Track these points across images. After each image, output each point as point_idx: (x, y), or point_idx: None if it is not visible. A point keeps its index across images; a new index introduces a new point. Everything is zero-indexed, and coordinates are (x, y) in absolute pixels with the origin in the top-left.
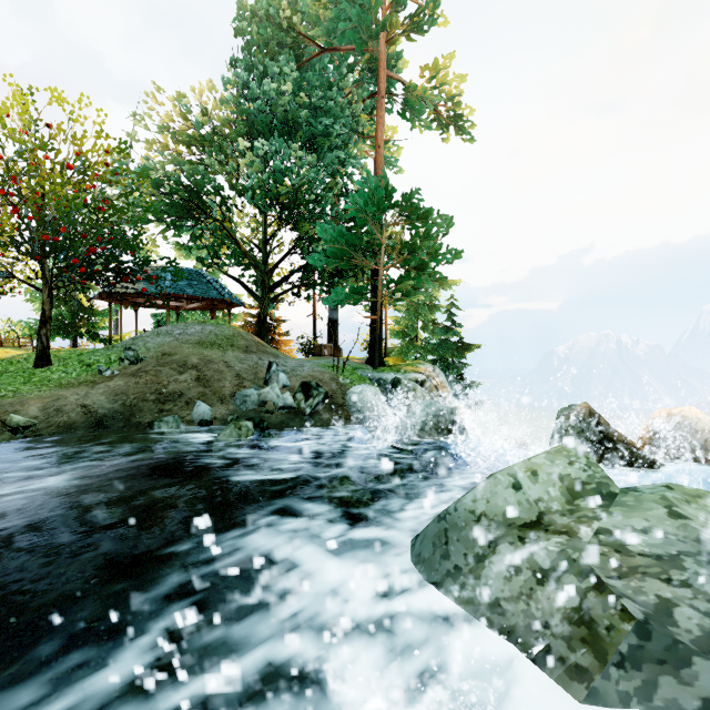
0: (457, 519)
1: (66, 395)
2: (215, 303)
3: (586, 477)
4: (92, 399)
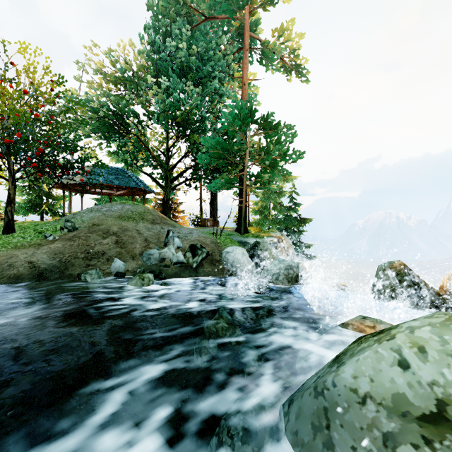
0: (337, 397)
1: (17, 254)
2: (134, 190)
3: None
4: (37, 257)
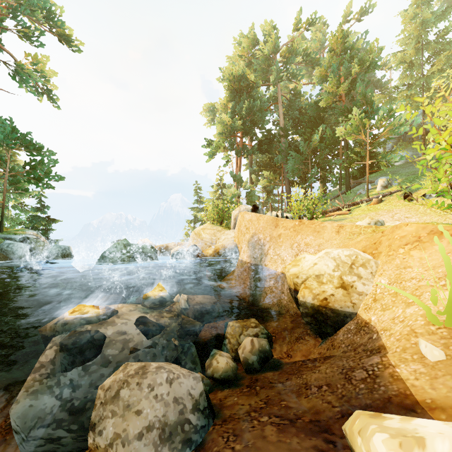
0: (106, 253)
1: None
2: None
3: (127, 243)
4: None
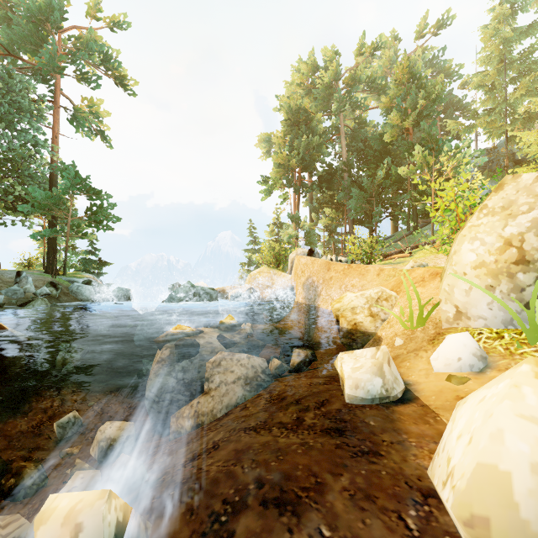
0: (174, 294)
1: None
2: None
3: (191, 285)
4: None
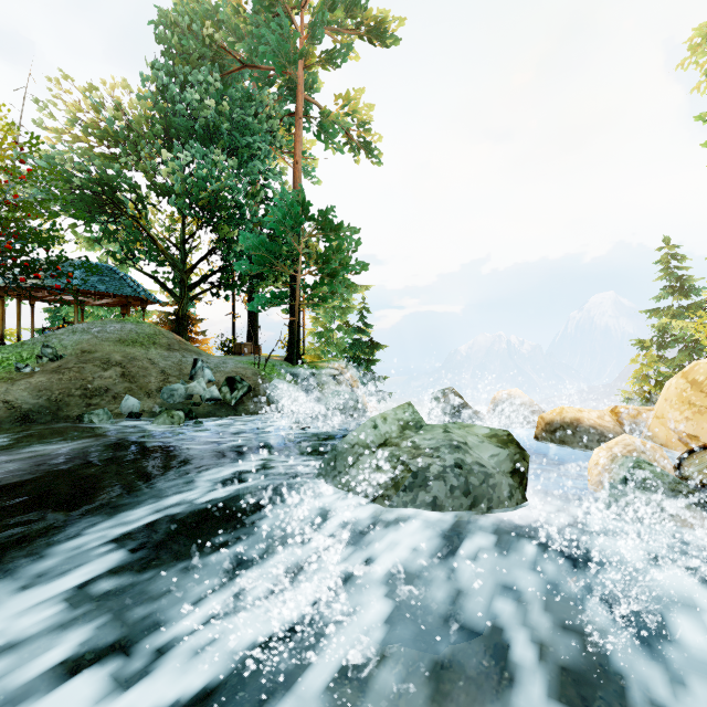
0: (342, 449)
1: None
2: (130, 300)
3: (411, 419)
4: (14, 395)
